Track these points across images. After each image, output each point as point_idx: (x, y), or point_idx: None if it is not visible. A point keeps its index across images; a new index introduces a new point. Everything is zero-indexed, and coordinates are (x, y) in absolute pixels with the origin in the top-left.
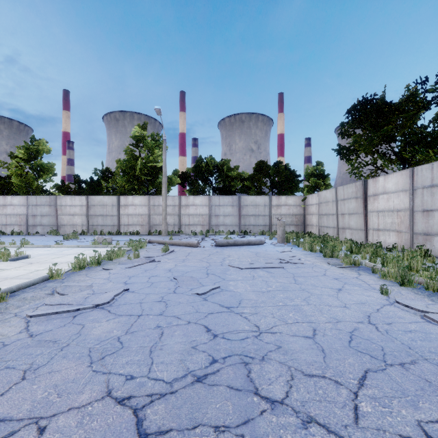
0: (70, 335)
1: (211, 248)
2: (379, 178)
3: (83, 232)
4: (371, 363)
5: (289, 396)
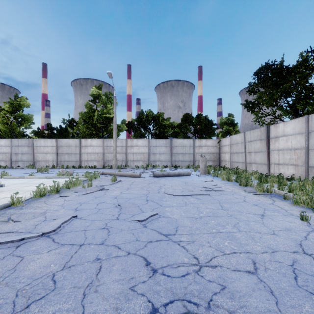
0: (4, 271)
1: (150, 178)
2: (279, 124)
3: (53, 166)
4: None
5: None
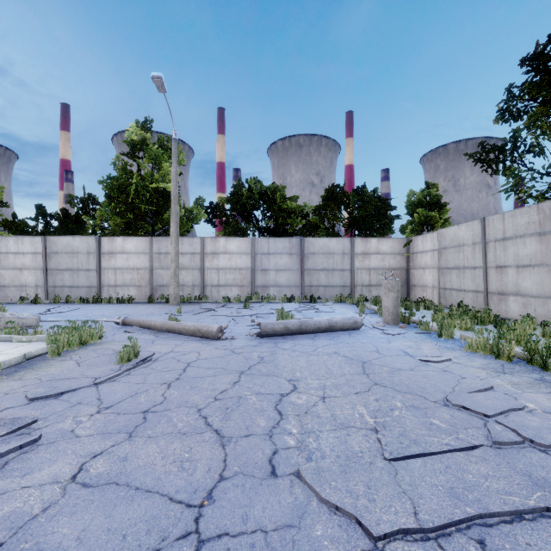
0: None
1: (249, 344)
2: None
3: (35, 298)
4: None
5: None
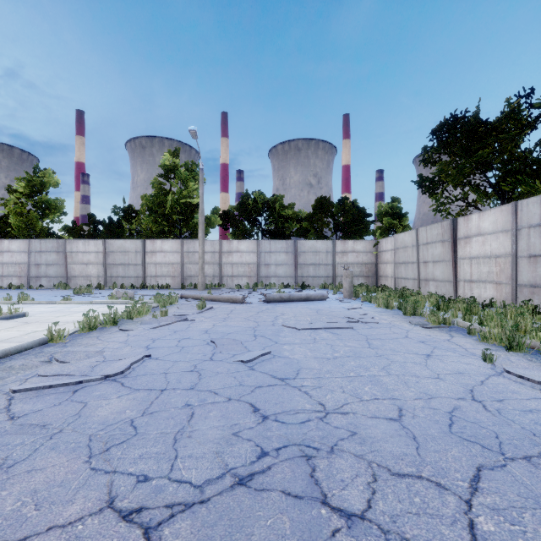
0: (66, 416)
1: (260, 305)
2: (472, 216)
3: (100, 285)
4: (485, 457)
5: (372, 507)
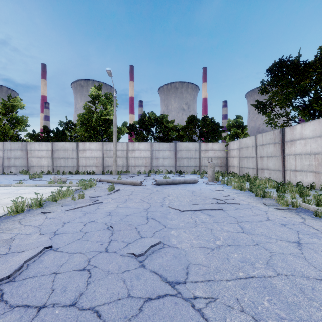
0: None
1: (152, 187)
2: (296, 126)
3: (48, 171)
4: None
5: None
